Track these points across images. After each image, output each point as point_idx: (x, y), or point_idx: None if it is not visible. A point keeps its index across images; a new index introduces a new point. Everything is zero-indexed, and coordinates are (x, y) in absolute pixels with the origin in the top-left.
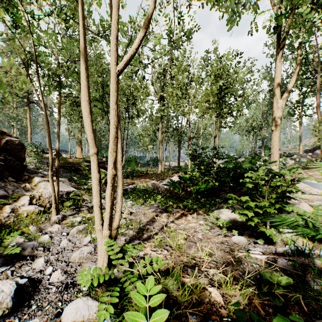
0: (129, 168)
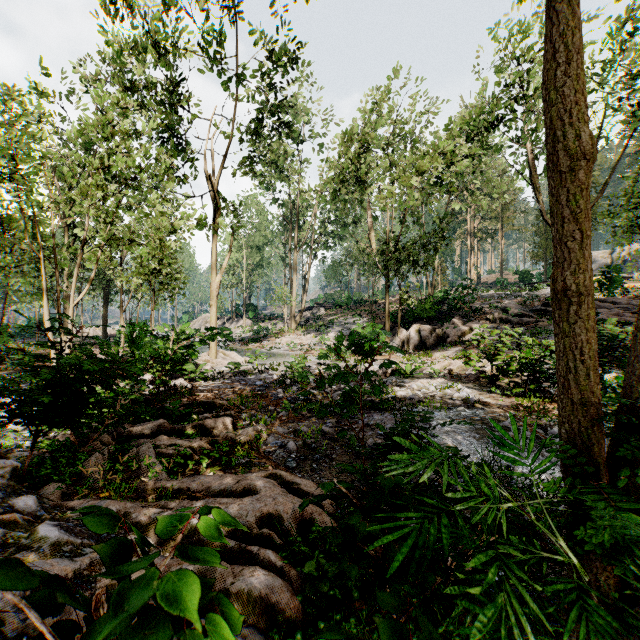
0: None
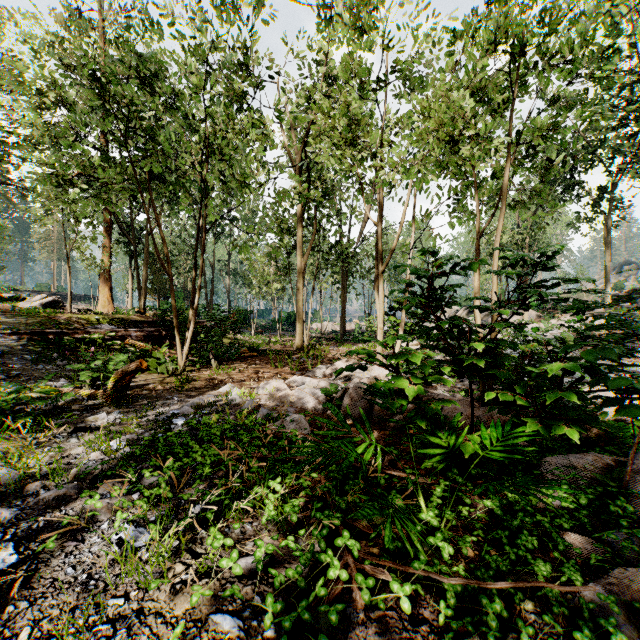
0: (227, 337)
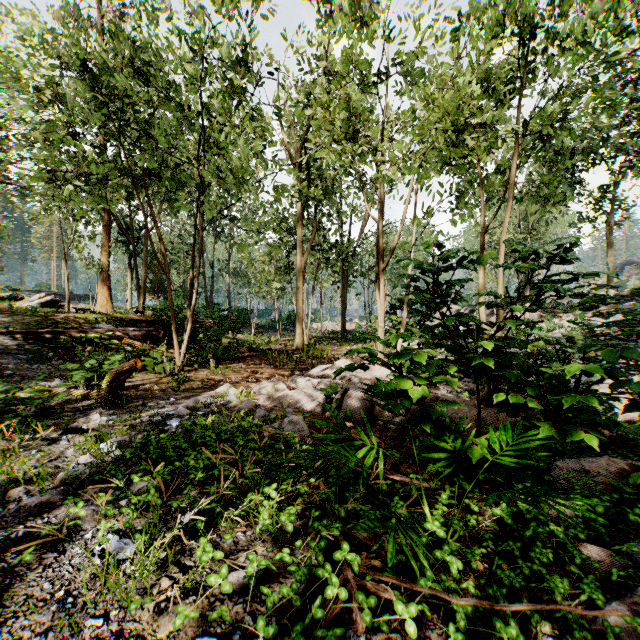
0: (226, 337)
